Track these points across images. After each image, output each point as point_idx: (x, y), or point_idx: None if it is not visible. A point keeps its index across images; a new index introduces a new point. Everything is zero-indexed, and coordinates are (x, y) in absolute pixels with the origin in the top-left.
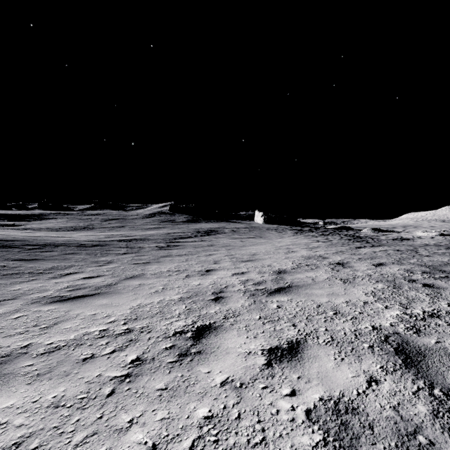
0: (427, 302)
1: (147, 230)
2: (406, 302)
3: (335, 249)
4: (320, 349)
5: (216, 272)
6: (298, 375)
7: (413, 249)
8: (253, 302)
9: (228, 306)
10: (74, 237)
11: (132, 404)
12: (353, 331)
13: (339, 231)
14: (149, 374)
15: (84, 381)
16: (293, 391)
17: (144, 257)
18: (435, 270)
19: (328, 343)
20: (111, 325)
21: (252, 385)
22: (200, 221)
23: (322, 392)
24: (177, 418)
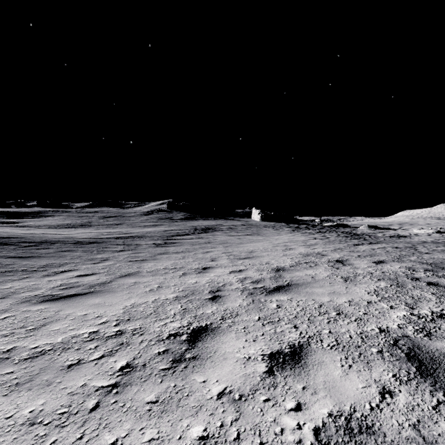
0: (434, 302)
1: (145, 227)
2: (412, 302)
3: (333, 246)
4: (325, 355)
5: (214, 270)
6: (303, 385)
7: (412, 246)
8: (251, 302)
9: (225, 306)
10: (71, 234)
11: (118, 421)
12: (359, 334)
13: (336, 228)
14: (139, 384)
15: (67, 392)
16: (298, 404)
17: (141, 254)
18: (437, 268)
19: (333, 347)
20: (102, 326)
21: (253, 397)
22: (197, 219)
23: (331, 406)
24: (168, 439)
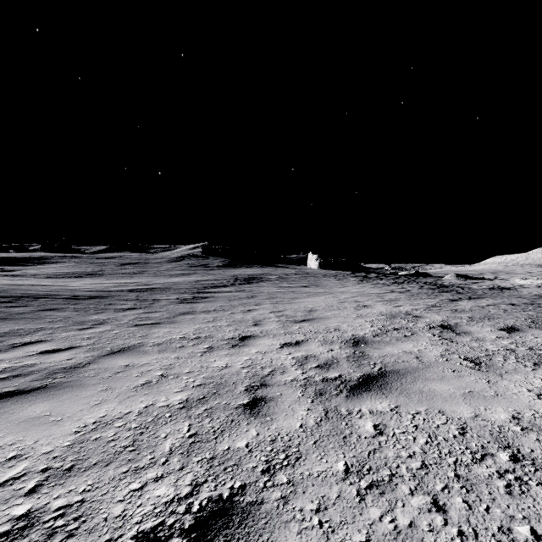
0: None
1: (171, 276)
2: None
3: (423, 302)
4: None
5: (256, 341)
6: None
7: (531, 302)
8: (324, 415)
9: (274, 428)
10: (72, 286)
11: None
12: None
13: (415, 278)
14: None
15: None
16: None
17: (155, 315)
18: None
19: None
20: None
21: None
22: (239, 266)
23: None
24: None
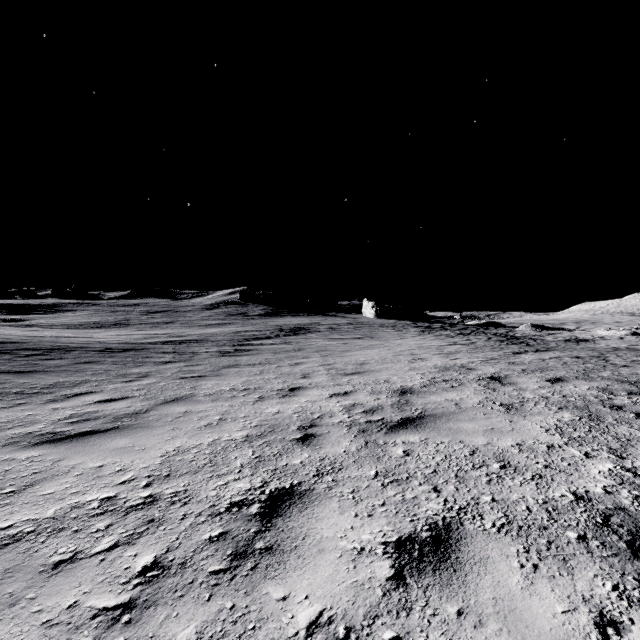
0: None
1: (207, 327)
2: (619, 446)
3: (483, 355)
4: (491, 543)
5: (306, 392)
6: (457, 605)
7: (599, 355)
8: (364, 445)
9: (322, 452)
10: (98, 337)
11: None
12: (541, 503)
13: (485, 329)
14: (170, 602)
15: (41, 620)
16: None
17: (198, 368)
18: None
19: (502, 529)
20: (124, 488)
21: (370, 633)
22: (283, 315)
23: None
24: None
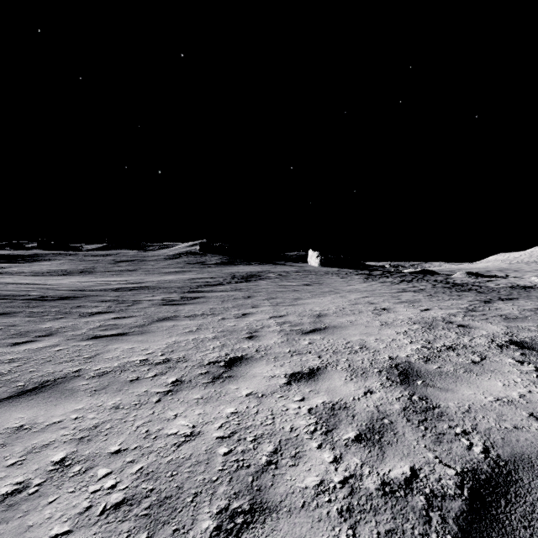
0: None
1: (165, 274)
2: None
3: (452, 304)
4: None
5: (250, 368)
6: None
7: None
8: None
9: None
10: (51, 284)
11: None
12: None
13: (423, 276)
14: None
15: None
16: None
17: (126, 321)
18: None
19: None
20: None
21: None
22: (237, 264)
23: None
24: None
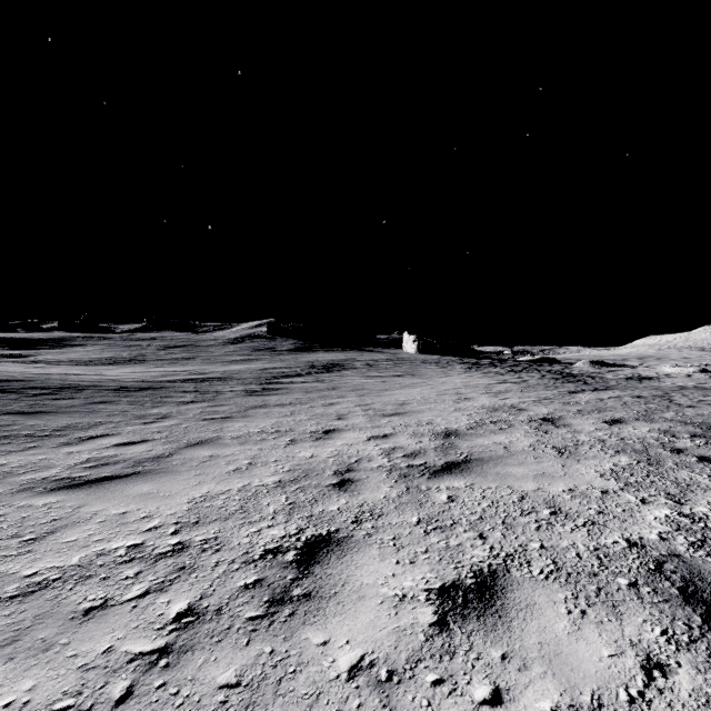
0: None
1: (230, 363)
2: (677, 492)
3: (536, 394)
4: (538, 590)
5: (342, 434)
6: (502, 650)
7: (663, 394)
8: (405, 490)
9: (361, 498)
10: (111, 375)
11: None
12: (592, 550)
13: (539, 366)
14: (207, 647)
15: (77, 664)
16: (496, 691)
17: (222, 408)
18: None
19: (550, 576)
20: (150, 535)
21: (412, 676)
22: (315, 350)
23: (555, 695)
24: None
